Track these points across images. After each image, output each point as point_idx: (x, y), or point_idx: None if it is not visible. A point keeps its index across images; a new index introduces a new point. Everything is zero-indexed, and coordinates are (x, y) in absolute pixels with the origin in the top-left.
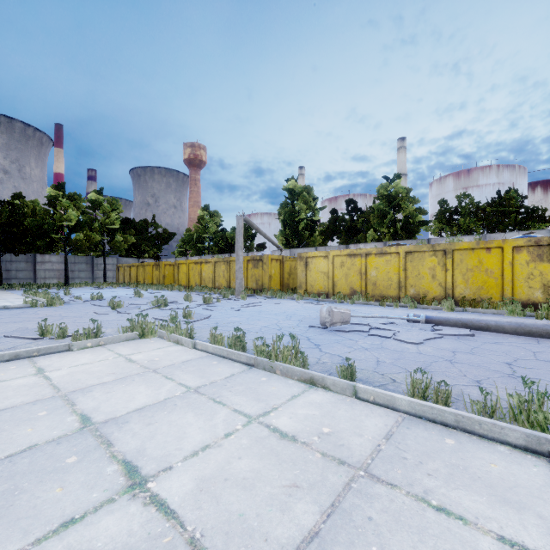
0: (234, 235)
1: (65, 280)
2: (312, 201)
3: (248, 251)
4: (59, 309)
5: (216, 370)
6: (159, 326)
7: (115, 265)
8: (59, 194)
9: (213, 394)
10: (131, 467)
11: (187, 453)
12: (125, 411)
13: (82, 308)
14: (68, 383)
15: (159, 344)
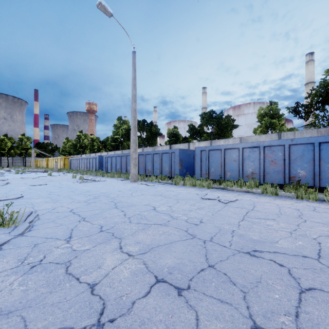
0: (70, 149)
1: (8, 165)
2: (86, 139)
3: None
4: None
5: None
6: None
7: None
8: (6, 137)
9: None
10: None
11: None
12: None
13: None
14: None
15: None
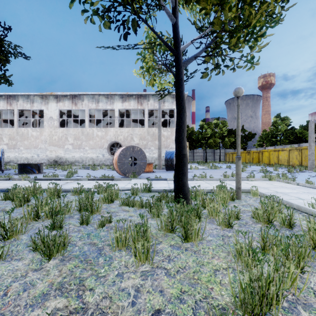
0: (302, 130)
1: (205, 160)
2: None
3: (315, 140)
4: (221, 170)
5: (313, 190)
6: (276, 177)
7: (223, 153)
8: (203, 123)
9: (315, 194)
10: (298, 197)
11: (313, 199)
12: (285, 192)
13: (228, 170)
14: (260, 186)
15: (279, 182)
